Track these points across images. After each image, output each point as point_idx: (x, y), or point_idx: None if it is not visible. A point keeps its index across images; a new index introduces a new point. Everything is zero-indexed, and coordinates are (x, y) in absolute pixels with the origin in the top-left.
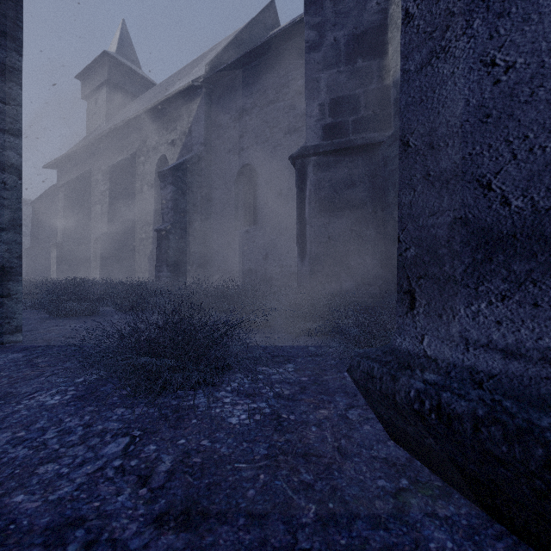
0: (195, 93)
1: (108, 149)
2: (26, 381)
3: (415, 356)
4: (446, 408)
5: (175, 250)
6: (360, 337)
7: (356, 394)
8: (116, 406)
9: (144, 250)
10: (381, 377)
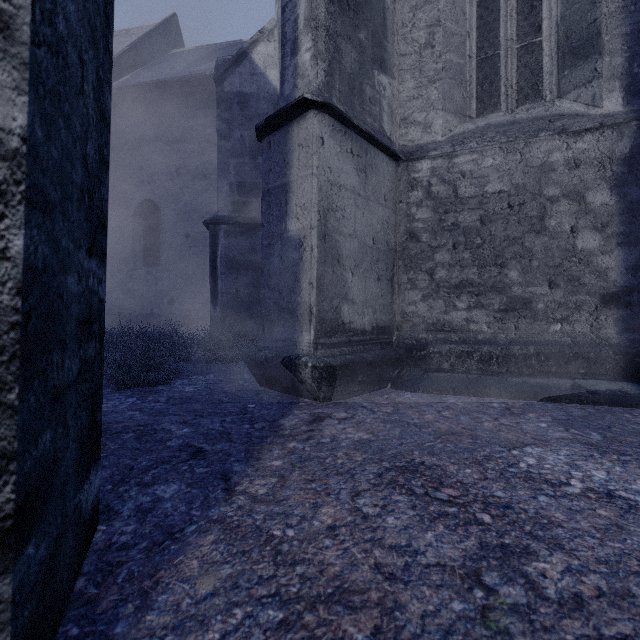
0: None
1: None
2: None
3: (264, 348)
4: (267, 357)
5: None
6: None
7: (249, 380)
8: (112, 393)
9: None
10: (252, 355)
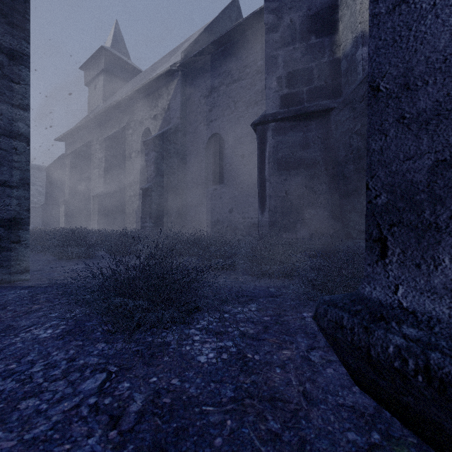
0: (172, 76)
1: (104, 124)
2: (26, 315)
3: (388, 307)
4: (437, 371)
5: (156, 204)
6: (317, 280)
7: (316, 335)
8: (98, 341)
9: (132, 205)
10: (352, 328)
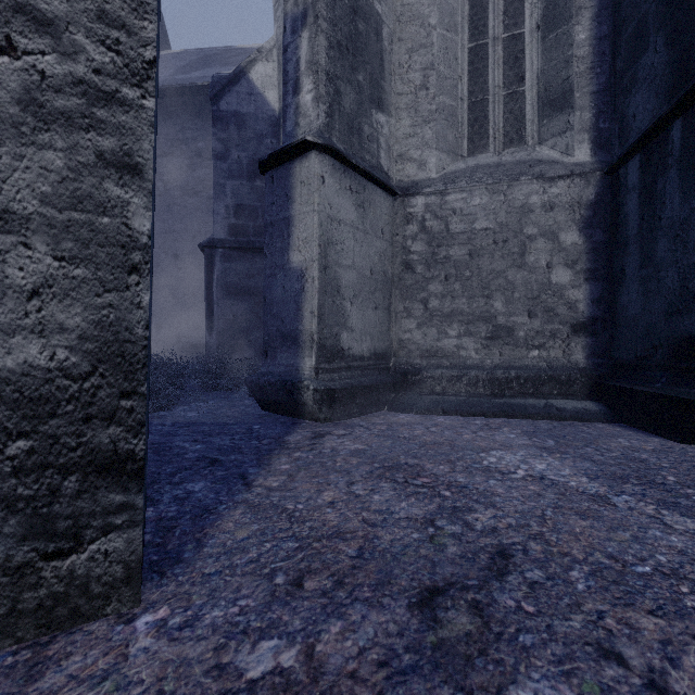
0: None
1: None
2: None
3: (267, 373)
4: (271, 382)
5: None
6: None
7: (250, 405)
8: None
9: None
10: (256, 380)
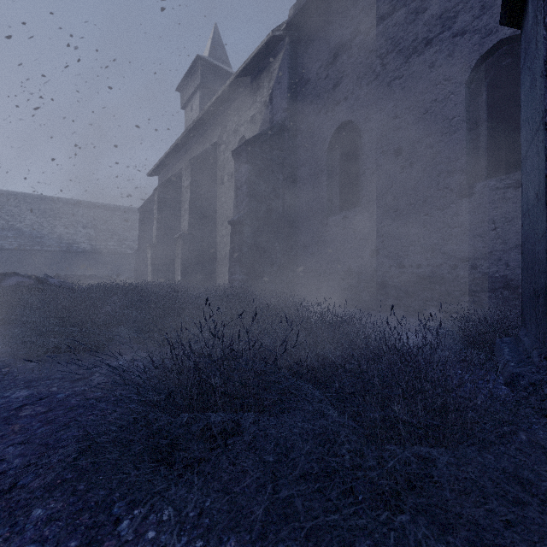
0: (276, 49)
1: (194, 145)
2: None
3: None
4: None
5: (250, 246)
6: None
7: None
8: None
9: (224, 248)
10: None
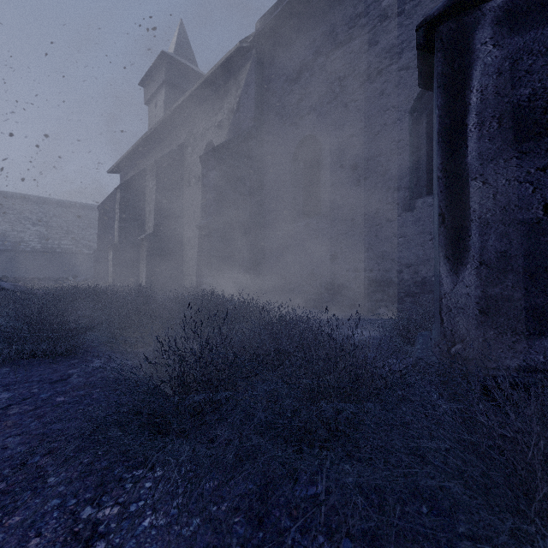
0: (243, 59)
1: (159, 145)
2: None
3: None
4: None
5: (218, 250)
6: None
7: None
8: None
9: (191, 250)
10: None
